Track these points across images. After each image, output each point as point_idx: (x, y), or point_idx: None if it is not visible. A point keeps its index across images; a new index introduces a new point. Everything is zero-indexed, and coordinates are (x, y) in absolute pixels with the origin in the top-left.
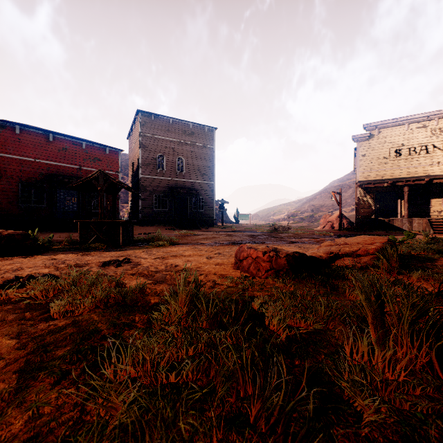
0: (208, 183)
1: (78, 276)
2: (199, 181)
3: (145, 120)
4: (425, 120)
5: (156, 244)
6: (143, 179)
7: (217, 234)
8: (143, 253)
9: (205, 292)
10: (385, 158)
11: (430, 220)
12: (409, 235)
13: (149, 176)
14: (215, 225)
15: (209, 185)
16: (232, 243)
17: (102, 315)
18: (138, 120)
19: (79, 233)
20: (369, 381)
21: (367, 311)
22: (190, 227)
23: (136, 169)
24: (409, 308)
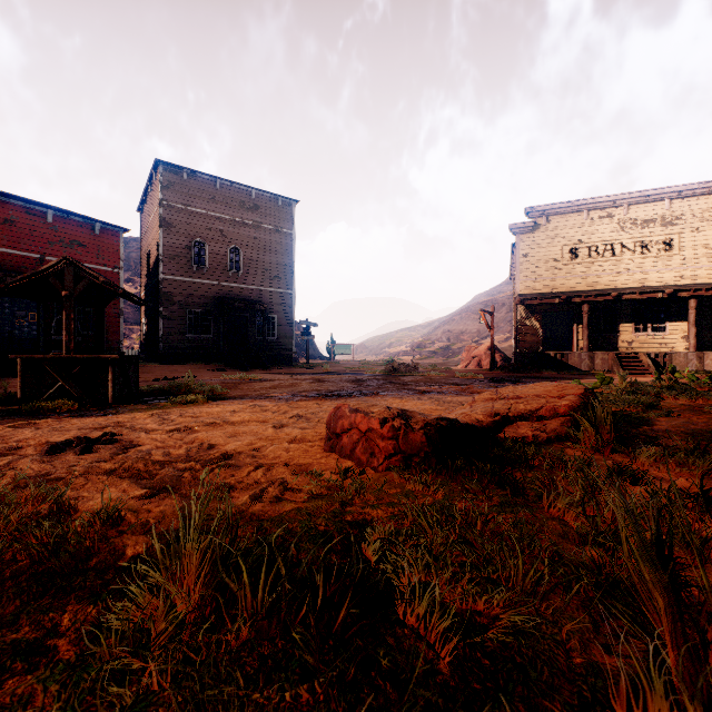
0: (284, 292)
1: None
2: (268, 288)
3: (170, 178)
4: (611, 206)
5: (182, 400)
6: (167, 282)
7: (297, 380)
8: (150, 420)
9: (260, 514)
10: (557, 260)
11: (618, 355)
12: (603, 380)
13: (179, 278)
14: (295, 363)
15: (285, 296)
16: (322, 396)
17: None
18: (158, 179)
19: (21, 381)
20: None
21: (655, 594)
22: (252, 366)
23: (154, 265)
24: None
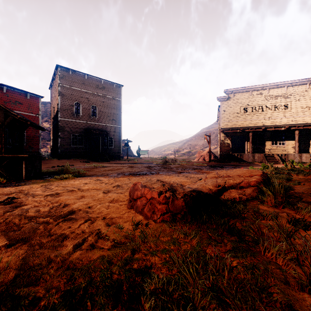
0: (116, 126)
1: None
2: (109, 124)
3: (63, 73)
4: (261, 89)
5: (61, 177)
6: (62, 121)
7: (121, 166)
8: (39, 188)
9: (76, 262)
10: (238, 113)
11: (265, 155)
12: (264, 166)
13: (67, 119)
14: (122, 159)
15: (117, 128)
16: (132, 175)
17: None
18: (58, 73)
19: None
20: None
21: None
22: (102, 160)
23: (56, 113)
24: None
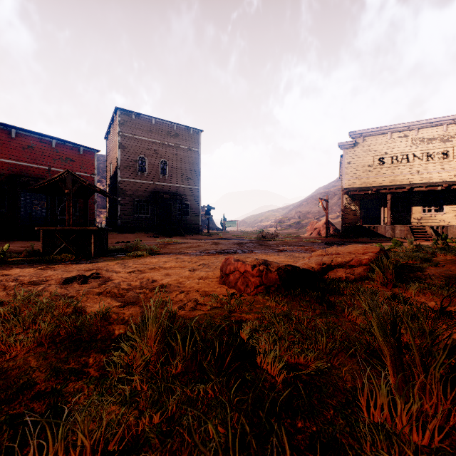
0: (194, 187)
1: (25, 300)
2: (184, 185)
3: (124, 118)
4: (406, 129)
5: (134, 255)
6: (122, 183)
7: (202, 243)
8: (117, 266)
9: (184, 316)
10: (370, 166)
11: (411, 227)
12: (396, 243)
13: (129, 180)
14: (201, 233)
15: (194, 190)
16: (218, 253)
17: (44, 358)
18: (117, 119)
19: (42, 243)
20: (397, 454)
21: (384, 349)
22: (174, 234)
23: (115, 172)
24: (446, 352)
